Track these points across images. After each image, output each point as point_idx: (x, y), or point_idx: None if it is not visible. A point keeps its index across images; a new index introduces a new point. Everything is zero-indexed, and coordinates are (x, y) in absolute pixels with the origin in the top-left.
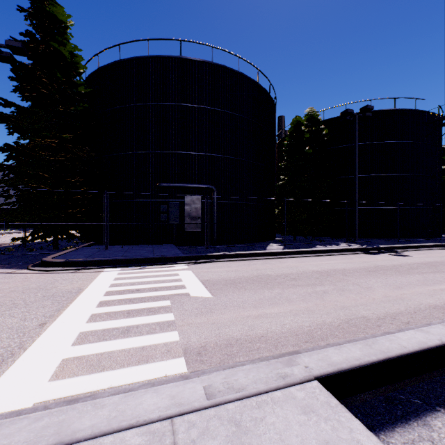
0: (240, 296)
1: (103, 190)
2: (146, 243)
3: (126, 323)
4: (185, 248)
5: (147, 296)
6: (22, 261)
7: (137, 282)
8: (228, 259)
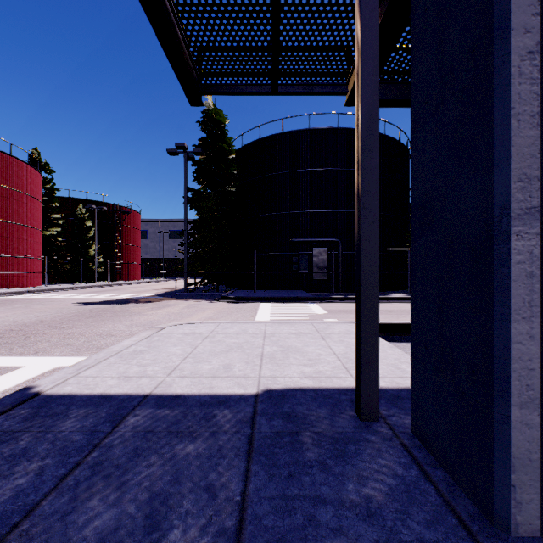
0: (346, 315)
1: (248, 246)
2: (280, 289)
3: (288, 318)
4: (313, 294)
5: (293, 313)
6: (207, 297)
7: (285, 308)
8: (347, 301)
